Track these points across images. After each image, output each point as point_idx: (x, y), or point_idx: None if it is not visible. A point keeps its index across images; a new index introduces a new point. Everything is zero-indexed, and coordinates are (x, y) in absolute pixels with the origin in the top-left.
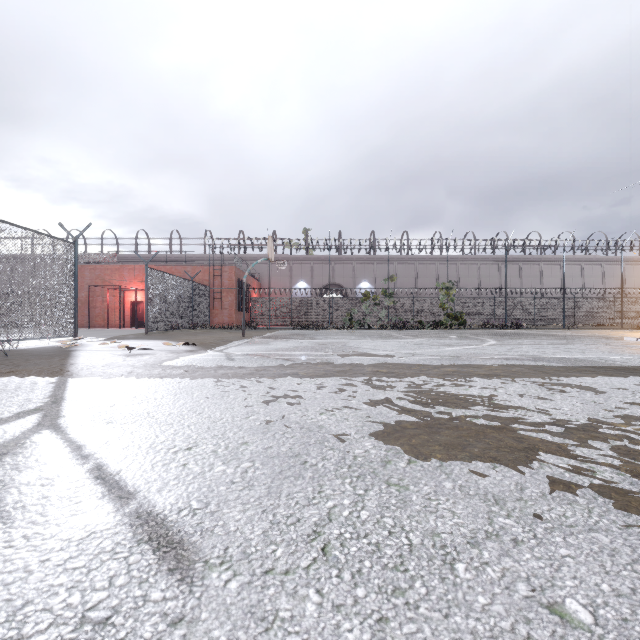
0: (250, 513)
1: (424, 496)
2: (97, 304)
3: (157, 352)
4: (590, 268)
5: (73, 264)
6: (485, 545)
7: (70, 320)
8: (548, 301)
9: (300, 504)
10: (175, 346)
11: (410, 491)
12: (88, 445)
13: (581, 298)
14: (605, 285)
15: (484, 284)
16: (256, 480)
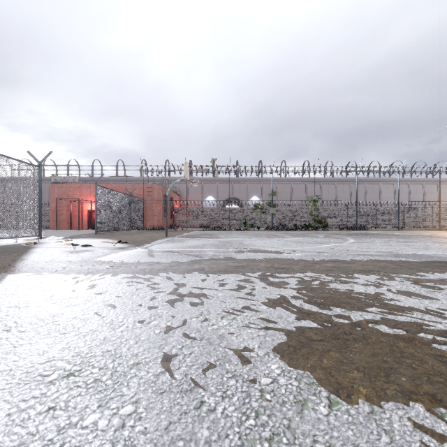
0: None
1: None
2: (63, 212)
3: (96, 249)
4: (414, 187)
5: (38, 182)
6: None
7: (36, 224)
8: (385, 210)
9: None
10: (113, 244)
11: None
12: None
13: (409, 208)
14: (425, 199)
15: (339, 198)
16: None
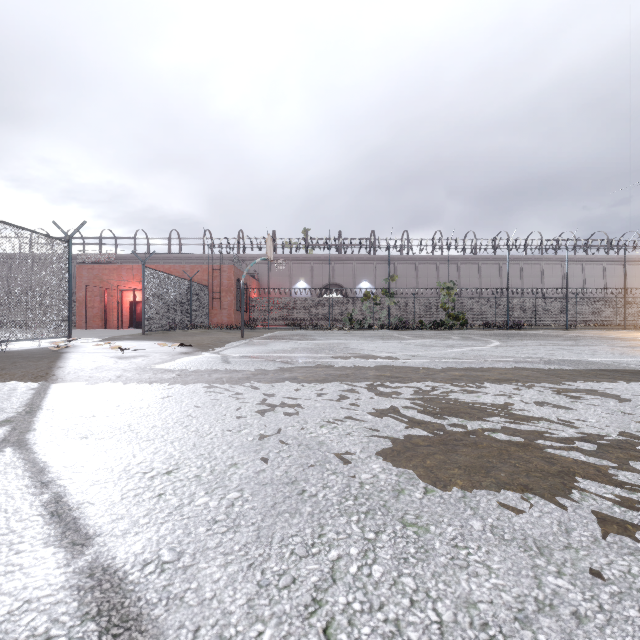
0: (233, 569)
1: (449, 542)
2: (95, 304)
3: (151, 354)
4: (591, 268)
5: (67, 263)
6: (539, 623)
7: (64, 320)
8: (549, 301)
9: (296, 554)
10: (171, 347)
11: (431, 534)
12: (52, 468)
13: (583, 298)
14: (606, 285)
15: (485, 284)
16: (243, 517)
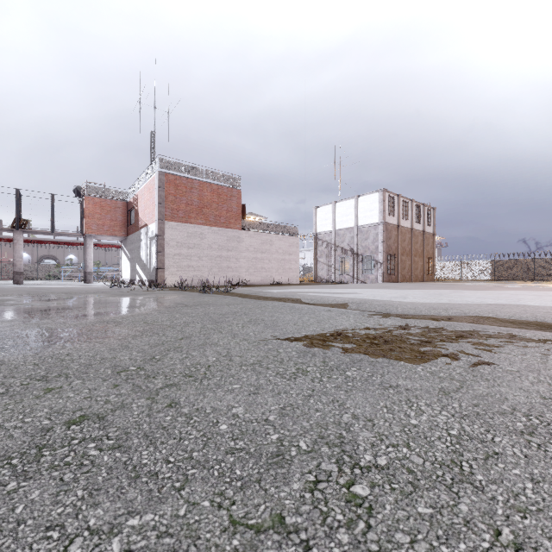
0: None
1: None
2: None
3: None
4: None
5: None
6: None
7: None
8: None
9: None
10: None
11: None
12: None
13: None
14: None
15: None
16: None
